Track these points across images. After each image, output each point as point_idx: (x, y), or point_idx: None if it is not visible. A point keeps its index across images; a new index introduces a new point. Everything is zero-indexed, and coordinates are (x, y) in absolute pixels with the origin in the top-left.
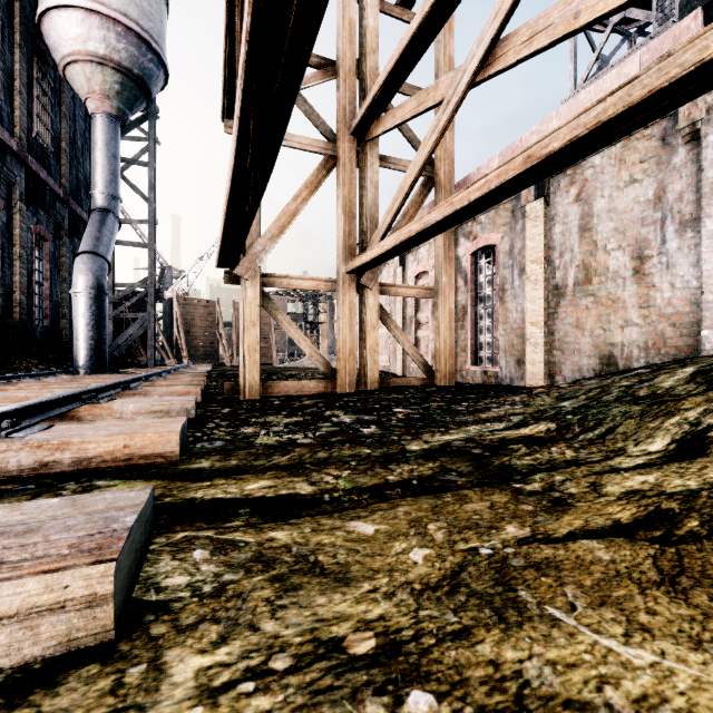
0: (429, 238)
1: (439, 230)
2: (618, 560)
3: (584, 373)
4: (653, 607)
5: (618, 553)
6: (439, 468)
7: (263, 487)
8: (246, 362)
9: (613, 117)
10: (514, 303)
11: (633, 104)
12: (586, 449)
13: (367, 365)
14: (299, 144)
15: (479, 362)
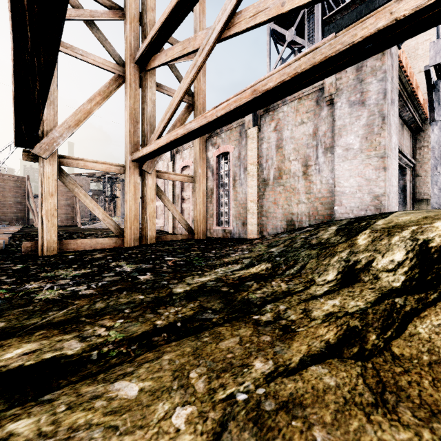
0: (190, 141)
1: (197, 135)
2: (341, 385)
3: (278, 230)
4: (382, 437)
5: (339, 376)
6: (198, 308)
7: (25, 353)
8: (44, 225)
9: (304, 71)
10: (241, 188)
11: (316, 64)
12: (292, 281)
13: (147, 227)
14: (93, 60)
15: (221, 224)
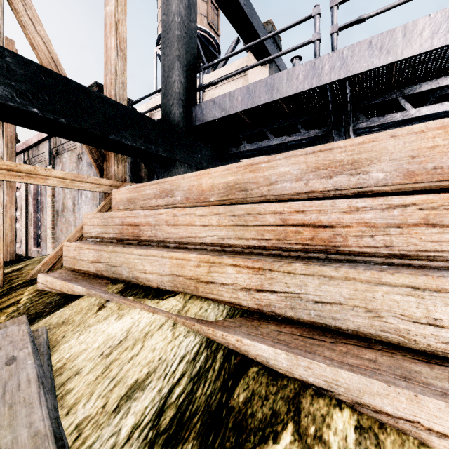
0: None
1: None
2: None
3: None
4: None
5: None
6: None
7: None
8: None
9: None
10: (46, 215)
11: None
12: None
13: None
14: None
15: (39, 245)
